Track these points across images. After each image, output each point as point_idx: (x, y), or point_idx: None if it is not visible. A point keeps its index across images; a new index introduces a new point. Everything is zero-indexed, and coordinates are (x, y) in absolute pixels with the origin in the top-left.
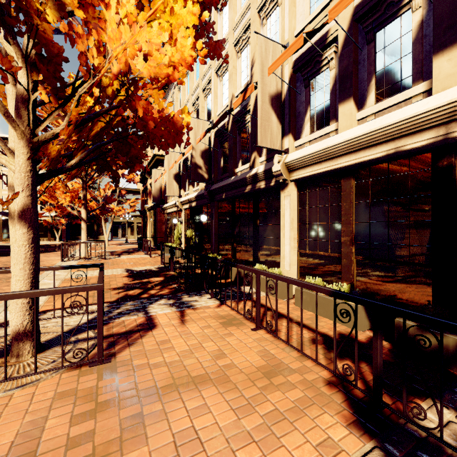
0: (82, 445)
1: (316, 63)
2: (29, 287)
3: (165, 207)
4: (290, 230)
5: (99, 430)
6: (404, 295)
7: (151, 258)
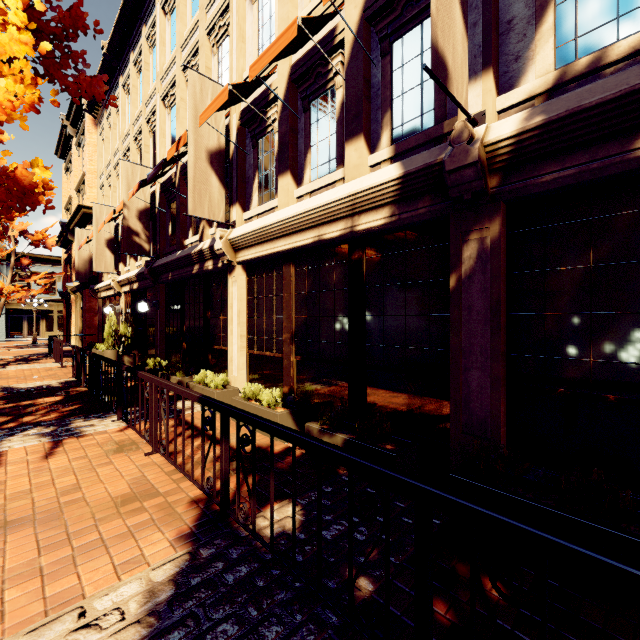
0: None
1: (262, 121)
2: None
3: (97, 288)
4: (238, 326)
5: None
6: (332, 397)
7: (64, 367)
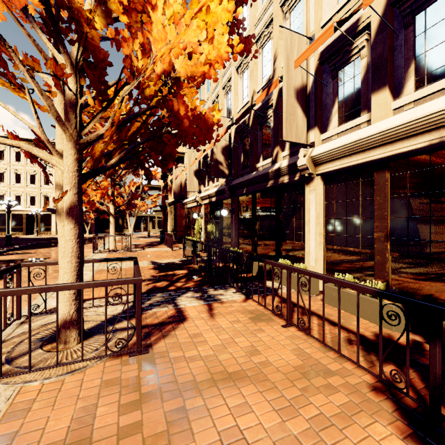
0: (131, 435)
1: (345, 53)
2: (75, 279)
3: (185, 202)
4: (316, 225)
5: (146, 422)
6: None
7: (173, 251)
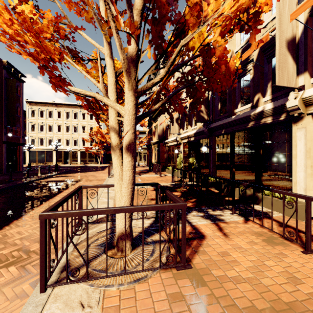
0: None
1: None
2: (130, 201)
3: (166, 142)
4: (307, 159)
5: None
6: None
7: (161, 177)
